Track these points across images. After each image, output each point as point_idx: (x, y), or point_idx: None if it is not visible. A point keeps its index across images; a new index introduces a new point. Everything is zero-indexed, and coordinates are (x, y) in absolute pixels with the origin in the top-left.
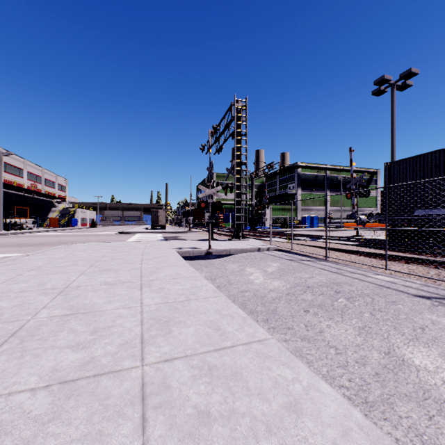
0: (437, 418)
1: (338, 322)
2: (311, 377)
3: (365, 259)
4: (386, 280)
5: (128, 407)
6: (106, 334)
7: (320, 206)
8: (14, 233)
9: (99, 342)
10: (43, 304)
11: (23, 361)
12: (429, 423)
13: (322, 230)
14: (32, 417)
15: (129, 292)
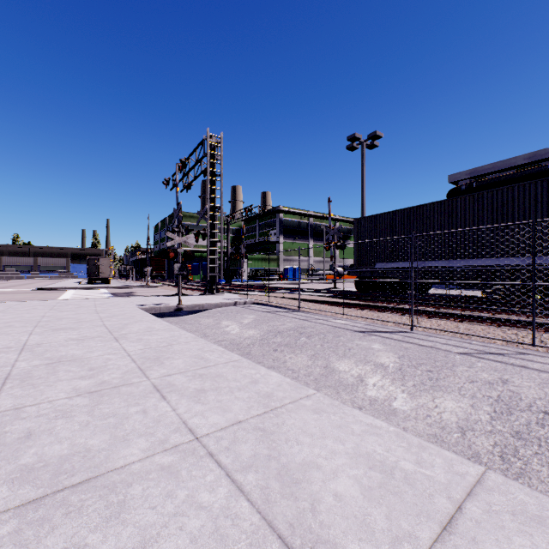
0: (341, 392)
1: (298, 354)
2: (267, 371)
3: (331, 307)
4: (341, 323)
5: (149, 394)
6: (105, 369)
7: (303, 257)
8: None
9: (102, 374)
10: (12, 359)
11: (41, 389)
12: (336, 394)
13: (305, 283)
14: (82, 405)
15: (106, 344)
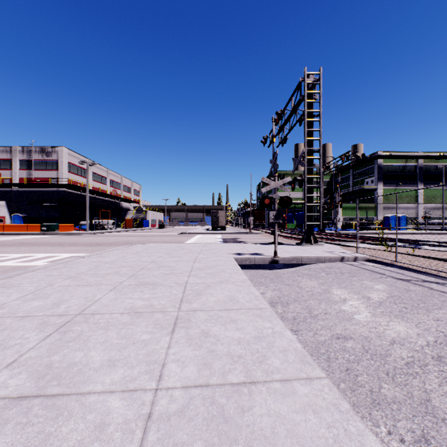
0: None
1: None
2: None
3: None
4: None
5: None
6: None
7: (409, 204)
8: (96, 232)
9: None
10: (17, 354)
11: None
12: None
13: (416, 233)
14: None
15: (152, 337)
